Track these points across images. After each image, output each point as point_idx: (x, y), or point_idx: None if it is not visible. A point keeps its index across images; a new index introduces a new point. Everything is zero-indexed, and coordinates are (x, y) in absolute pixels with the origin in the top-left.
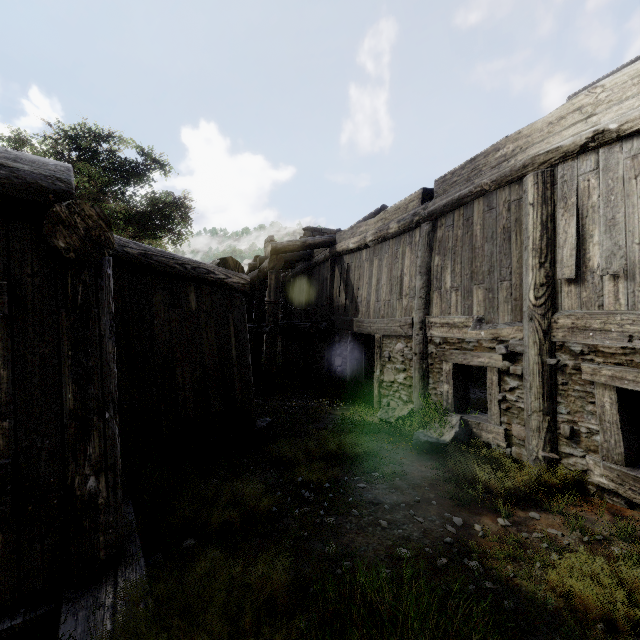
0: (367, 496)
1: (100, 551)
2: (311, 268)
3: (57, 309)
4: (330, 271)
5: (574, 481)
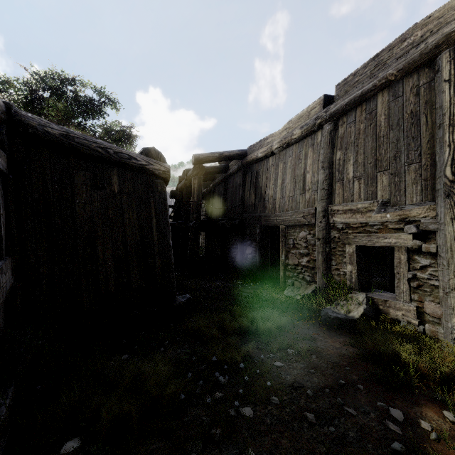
0: (285, 377)
1: None
2: (227, 178)
3: None
4: (242, 178)
5: None
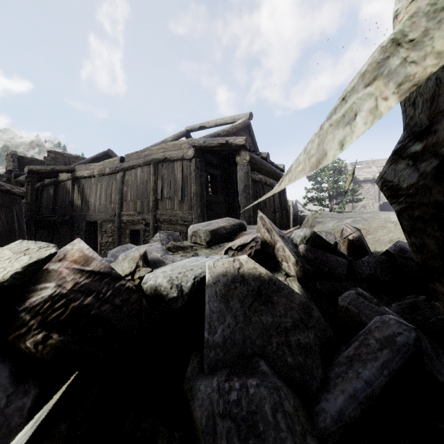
0: None
1: None
2: (57, 183)
3: None
4: (72, 187)
5: None
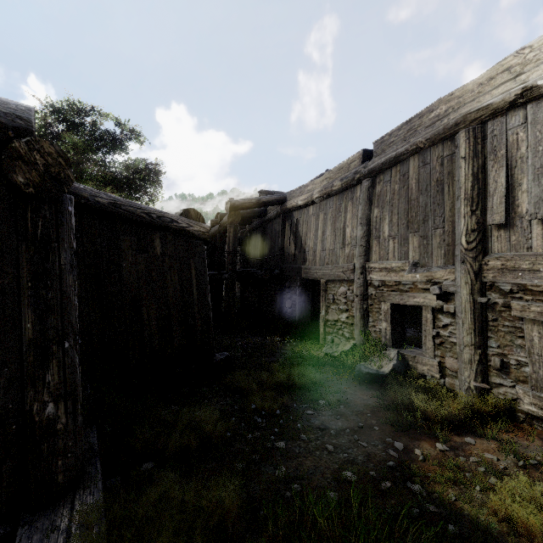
0: (314, 422)
1: (58, 475)
2: (265, 223)
3: (17, 242)
4: (281, 225)
5: (504, 409)
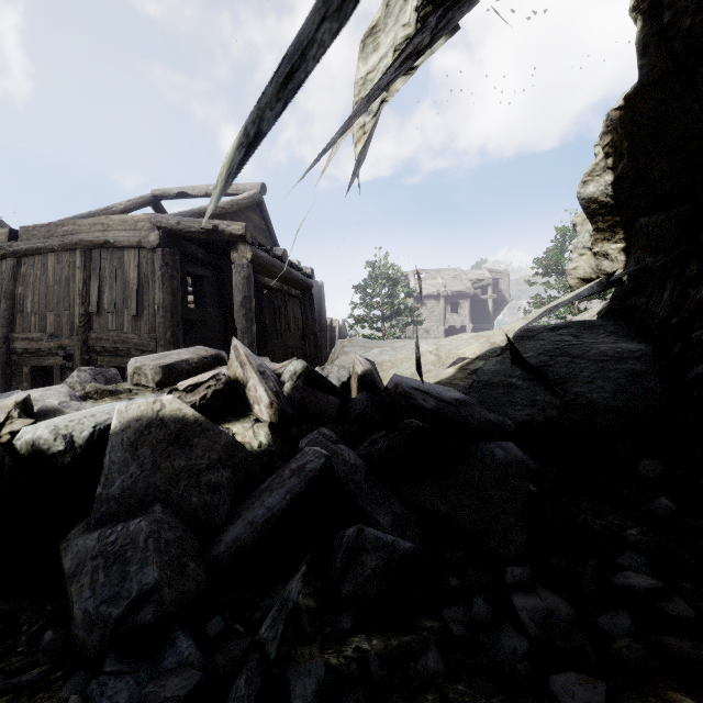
0: None
1: None
2: None
3: None
4: None
5: None
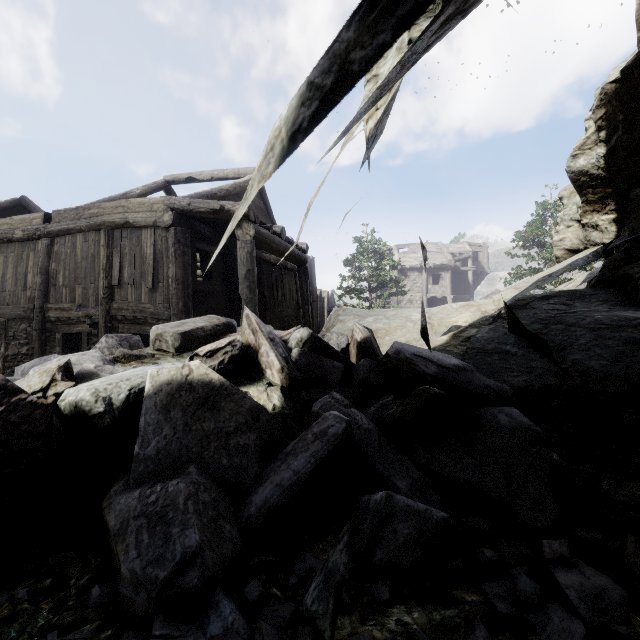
0: None
1: None
2: None
3: None
4: None
5: None
